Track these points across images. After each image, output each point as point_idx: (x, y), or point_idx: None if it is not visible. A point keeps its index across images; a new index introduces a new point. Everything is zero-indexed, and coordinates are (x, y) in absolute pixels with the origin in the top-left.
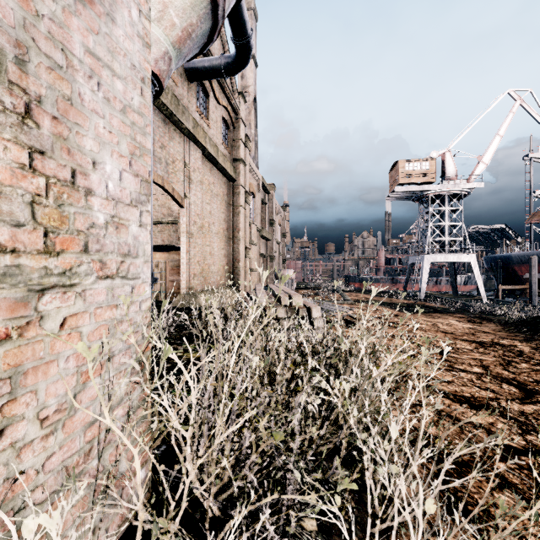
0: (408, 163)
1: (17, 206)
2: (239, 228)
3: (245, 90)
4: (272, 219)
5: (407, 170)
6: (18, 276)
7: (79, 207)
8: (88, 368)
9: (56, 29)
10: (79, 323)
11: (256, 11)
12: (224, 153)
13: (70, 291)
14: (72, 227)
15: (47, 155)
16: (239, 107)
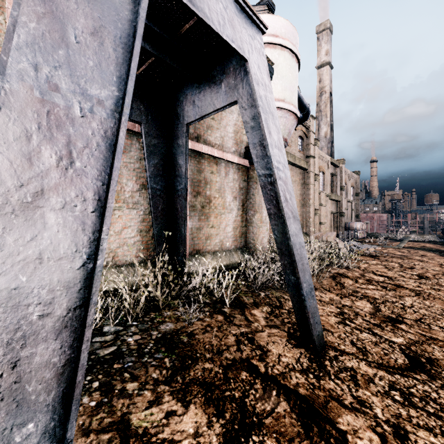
0: None
1: (259, 219)
2: (310, 198)
3: (322, 90)
4: (341, 185)
5: None
6: (259, 226)
7: (262, 218)
8: (263, 237)
9: (261, 200)
10: (262, 231)
11: (331, 27)
12: (300, 155)
13: (262, 227)
14: (262, 220)
15: (260, 214)
16: (309, 125)
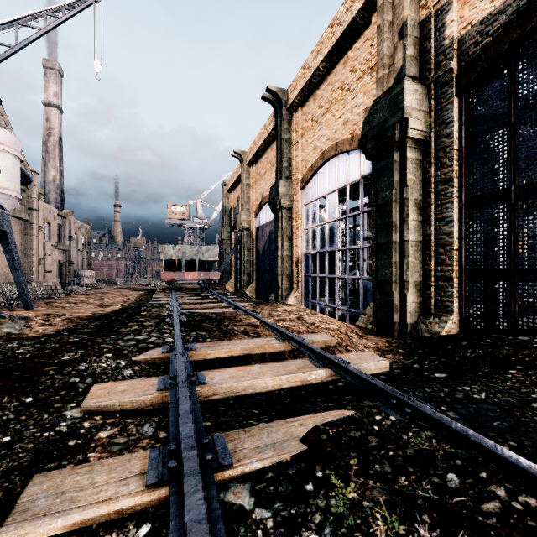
0: (173, 206)
1: None
2: (33, 248)
3: (51, 131)
4: (70, 236)
5: (172, 210)
6: None
7: None
8: None
9: None
10: None
11: (61, 70)
12: (21, 207)
13: None
14: None
15: None
16: (32, 180)
